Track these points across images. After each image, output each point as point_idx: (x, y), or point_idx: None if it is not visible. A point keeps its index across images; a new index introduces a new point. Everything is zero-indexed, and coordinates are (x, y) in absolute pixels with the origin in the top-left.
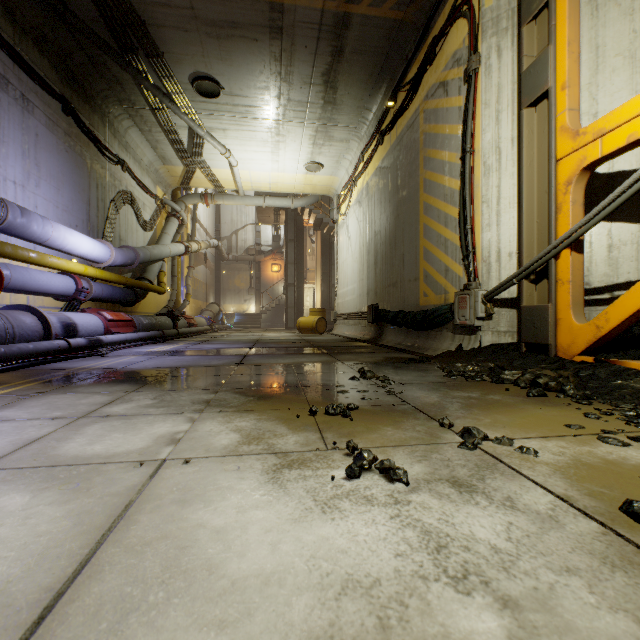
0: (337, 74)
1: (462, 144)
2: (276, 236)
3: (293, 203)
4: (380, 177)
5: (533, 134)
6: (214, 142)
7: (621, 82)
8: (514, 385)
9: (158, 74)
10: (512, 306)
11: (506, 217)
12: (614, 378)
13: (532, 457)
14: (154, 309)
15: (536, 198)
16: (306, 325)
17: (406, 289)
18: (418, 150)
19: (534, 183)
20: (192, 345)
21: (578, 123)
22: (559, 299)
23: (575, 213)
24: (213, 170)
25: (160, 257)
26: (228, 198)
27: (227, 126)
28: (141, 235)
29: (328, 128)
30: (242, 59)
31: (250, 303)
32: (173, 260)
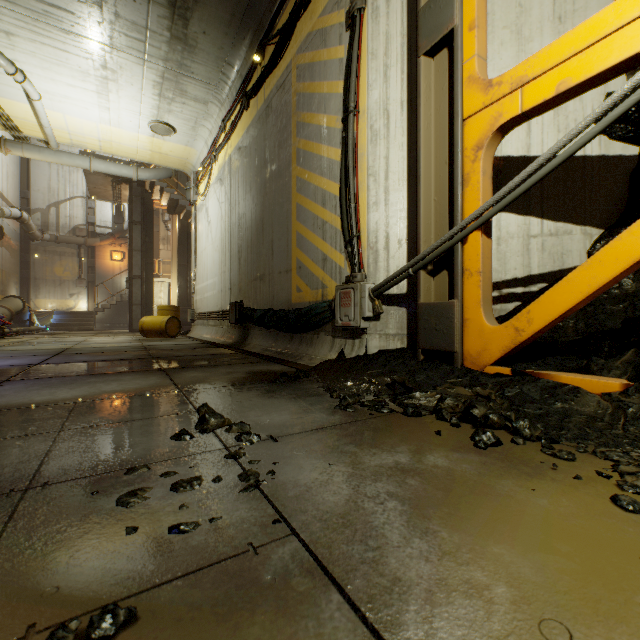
0: None
1: (345, 102)
2: (118, 216)
3: (136, 173)
4: (245, 149)
5: (431, 91)
6: None
7: (509, 58)
8: (438, 419)
9: None
10: (402, 304)
11: (395, 196)
12: (552, 399)
13: None
14: None
15: (434, 170)
16: (152, 326)
17: (276, 283)
18: (290, 114)
19: (431, 152)
20: None
21: (486, 76)
22: (467, 294)
23: (485, 187)
24: None
25: None
26: (31, 149)
27: (13, 28)
28: None
29: (179, 77)
30: None
31: (79, 298)
32: None
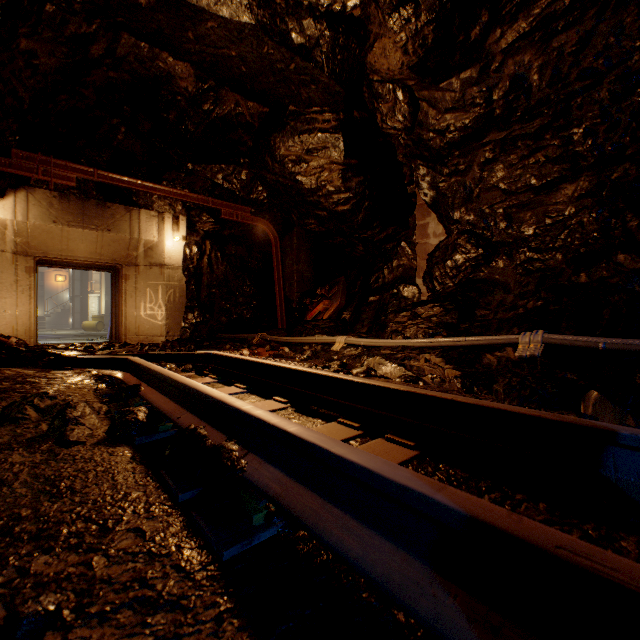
0: None
1: None
2: None
3: None
4: None
5: None
6: None
7: None
8: None
9: None
10: None
11: None
12: None
13: None
14: None
15: None
16: (89, 326)
17: None
18: None
19: None
20: None
21: None
22: None
23: None
24: None
25: None
26: None
27: None
28: None
29: None
30: None
31: None
32: None
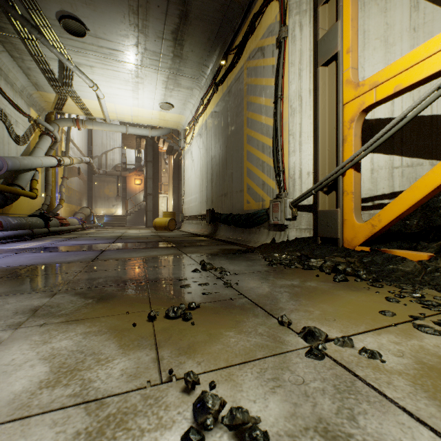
0: (183, 34)
1: (275, 92)
2: (138, 158)
3: (151, 133)
4: (215, 116)
5: (325, 86)
6: (82, 76)
7: (379, 57)
8: (320, 271)
9: (25, 5)
10: (310, 210)
11: (306, 146)
12: (388, 263)
13: (381, 363)
14: (28, 211)
15: (327, 132)
16: (160, 224)
17: (234, 198)
18: (243, 97)
19: (326, 121)
20: (58, 242)
21: (357, 78)
22: (345, 205)
23: (356, 143)
24: (83, 100)
25: (31, 167)
26: (97, 124)
27: (94, 64)
28: (13, 147)
29: (177, 77)
30: (104, 7)
31: (117, 207)
32: (47, 171)
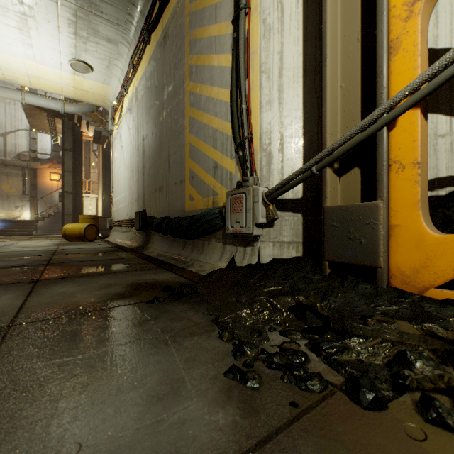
0: None
1: (235, 2)
2: (56, 146)
3: (63, 106)
4: (148, 78)
5: None
6: None
7: None
8: (430, 422)
9: None
10: (297, 209)
11: (290, 94)
12: None
13: None
14: None
15: (340, 53)
16: (73, 232)
17: (172, 193)
18: (184, 35)
19: (338, 31)
20: None
21: None
22: (395, 193)
23: (423, 51)
24: None
25: None
26: None
27: None
28: None
29: (90, 16)
30: None
31: (23, 210)
32: None
